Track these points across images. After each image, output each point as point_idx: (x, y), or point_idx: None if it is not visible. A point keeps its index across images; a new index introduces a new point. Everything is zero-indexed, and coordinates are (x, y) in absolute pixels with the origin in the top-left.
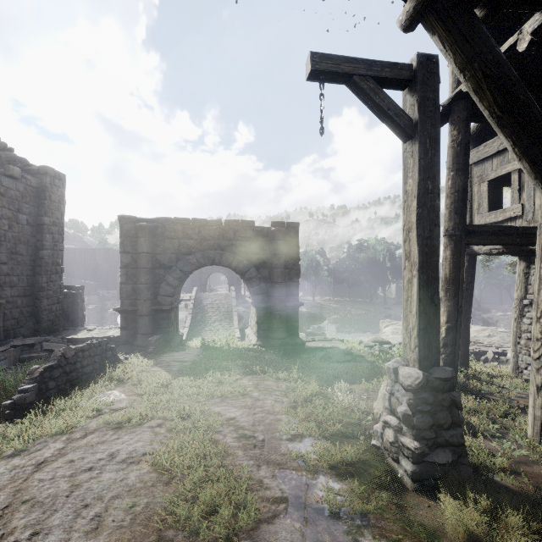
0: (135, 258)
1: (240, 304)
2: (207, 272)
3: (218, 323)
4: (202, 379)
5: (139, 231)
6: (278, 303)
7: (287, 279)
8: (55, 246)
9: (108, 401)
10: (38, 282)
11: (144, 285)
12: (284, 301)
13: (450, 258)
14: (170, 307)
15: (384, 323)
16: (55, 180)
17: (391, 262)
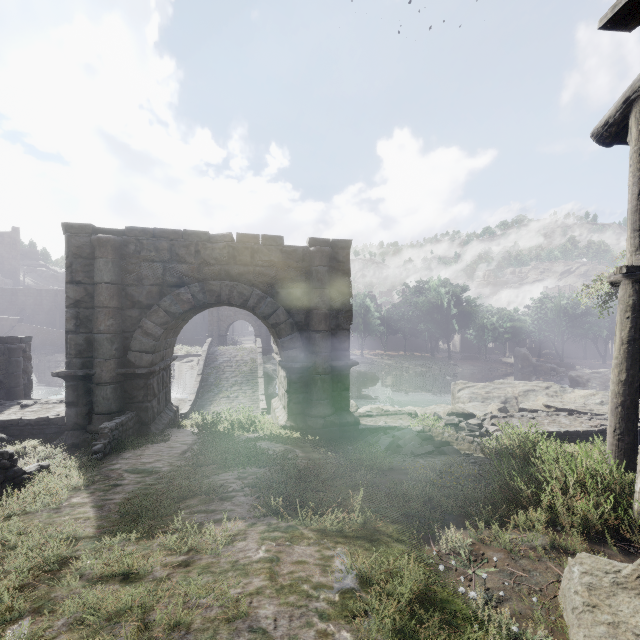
0: (92, 292)
1: (269, 360)
2: (228, 319)
3: (238, 387)
4: (158, 536)
5: (96, 248)
6: (319, 362)
7: (333, 325)
8: None
9: None
10: None
11: (104, 335)
12: (329, 358)
13: None
14: (148, 370)
15: (458, 385)
16: None
17: (457, 308)
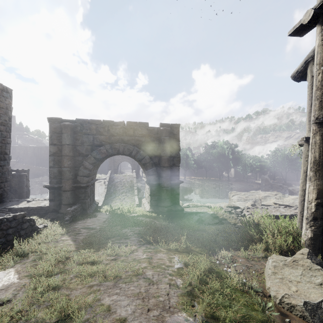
0: (60, 149)
1: (139, 181)
2: (118, 161)
3: (124, 194)
4: (102, 251)
5: (63, 129)
6: (165, 181)
7: (171, 164)
8: (3, 140)
9: None
10: None
11: (66, 168)
12: (169, 179)
13: (319, 143)
14: (86, 185)
15: (232, 193)
16: (3, 92)
17: (232, 155)
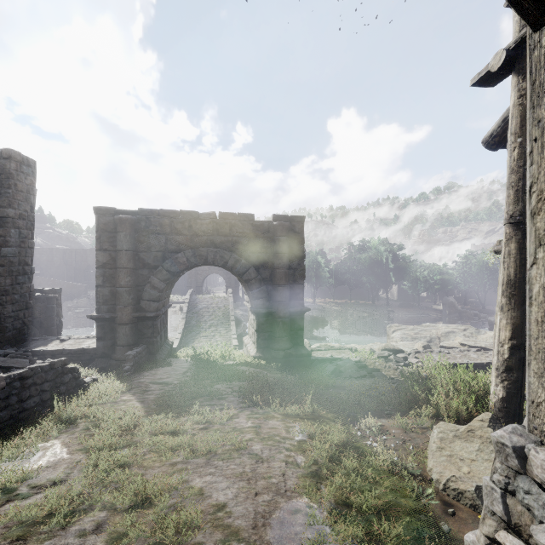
0: (114, 257)
1: (237, 307)
2: (204, 273)
3: (214, 328)
4: (185, 416)
5: (118, 225)
6: (280, 309)
7: (291, 280)
8: (22, 242)
9: (30, 471)
10: (0, 284)
11: (124, 288)
12: (288, 306)
13: (515, 254)
14: (155, 314)
15: (392, 327)
16: (22, 167)
17: (394, 264)
